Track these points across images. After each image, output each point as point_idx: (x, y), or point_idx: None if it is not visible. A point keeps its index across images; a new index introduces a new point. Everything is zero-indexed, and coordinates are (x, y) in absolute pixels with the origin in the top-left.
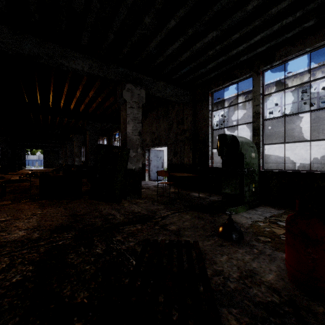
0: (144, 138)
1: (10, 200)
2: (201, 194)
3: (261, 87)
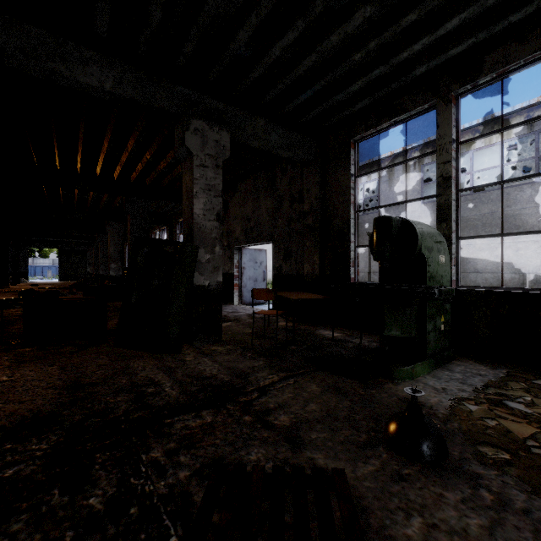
0: (231, 229)
1: None
2: (337, 332)
3: (454, 126)
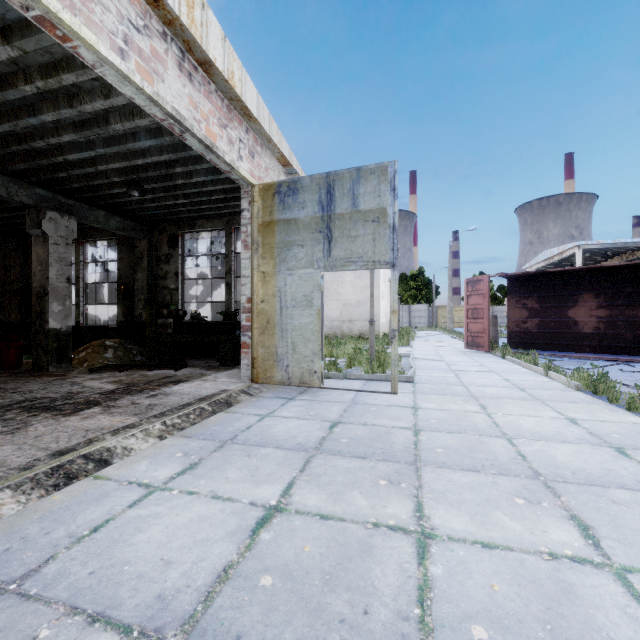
0: None
1: None
2: None
3: (82, 255)
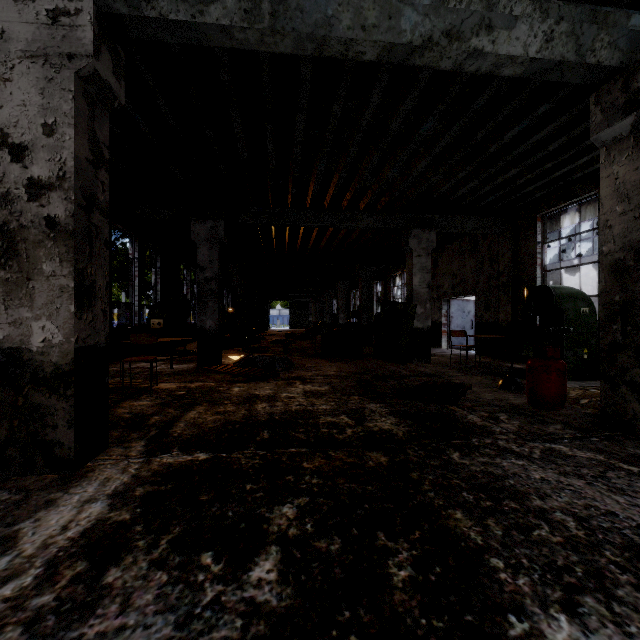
0: (440, 283)
1: (300, 356)
2: (522, 365)
3: None
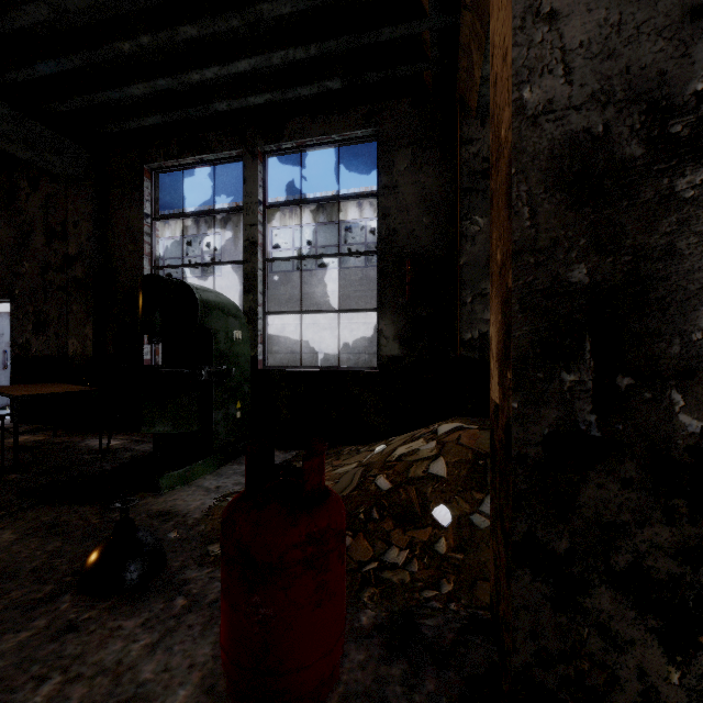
0: None
1: None
2: (119, 439)
3: (261, 187)
